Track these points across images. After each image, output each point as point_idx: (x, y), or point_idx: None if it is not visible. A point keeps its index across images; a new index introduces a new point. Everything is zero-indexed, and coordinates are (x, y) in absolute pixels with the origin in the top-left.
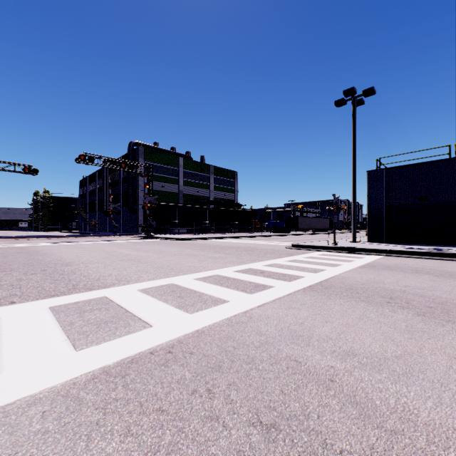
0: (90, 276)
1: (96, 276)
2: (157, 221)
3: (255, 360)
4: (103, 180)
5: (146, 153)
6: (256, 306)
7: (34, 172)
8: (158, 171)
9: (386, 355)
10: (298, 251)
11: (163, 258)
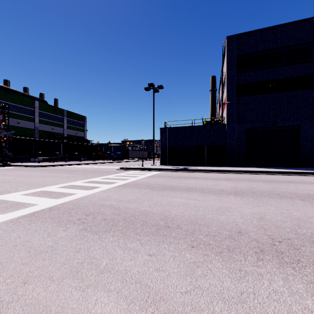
0: None
1: None
2: (13, 152)
3: (87, 206)
4: None
5: None
6: (91, 194)
7: None
8: (13, 109)
9: (131, 199)
10: (123, 171)
11: (29, 179)
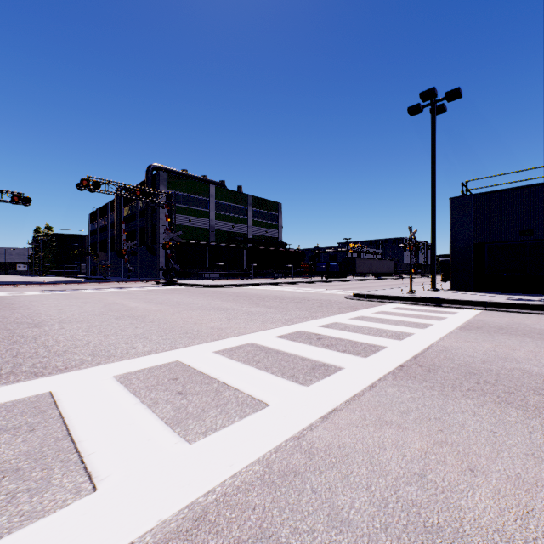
0: (54, 346)
1: (64, 346)
2: (182, 264)
3: None
4: (117, 213)
5: (169, 179)
6: (319, 419)
7: (26, 202)
8: (184, 202)
9: None
10: (363, 302)
11: (179, 314)
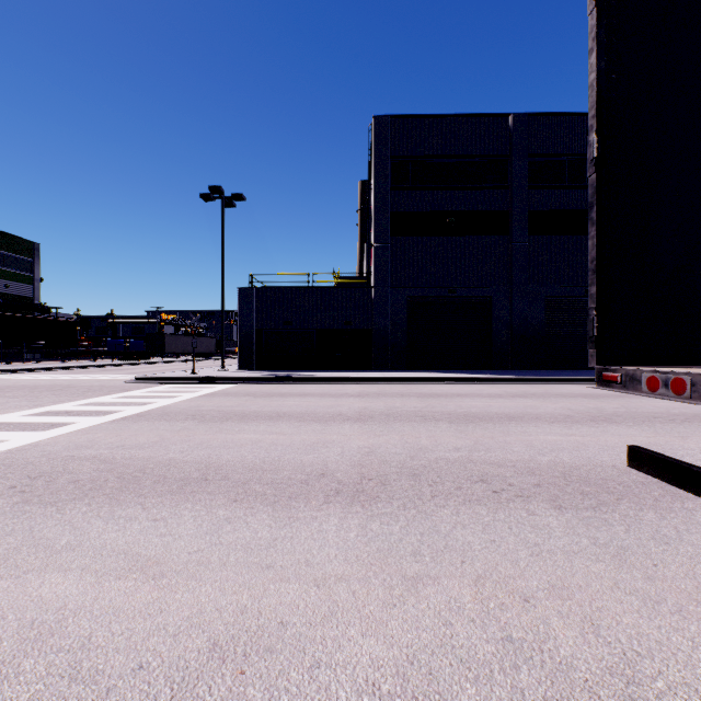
0: None
1: None
2: None
3: (34, 462)
4: None
5: None
6: (47, 438)
7: None
8: None
9: (147, 443)
10: (143, 385)
11: None
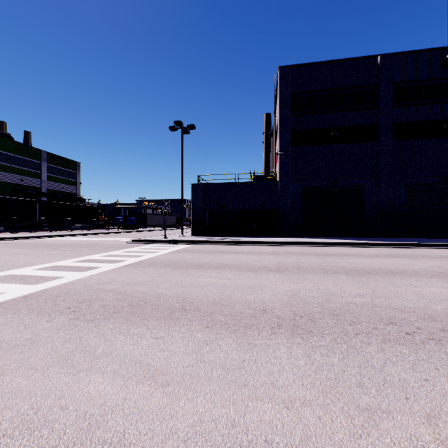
0: None
1: None
2: None
3: (80, 291)
4: None
5: None
6: (86, 276)
7: None
8: None
9: (143, 281)
10: (136, 244)
11: None
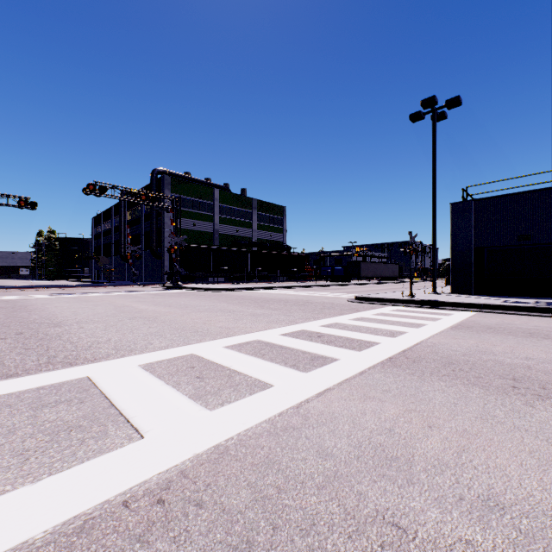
0: (79, 342)
1: (88, 342)
2: (187, 268)
3: (318, 523)
4: (121, 217)
5: (173, 183)
6: (315, 395)
7: (32, 206)
8: (188, 205)
9: None
10: (365, 305)
11: (188, 315)
